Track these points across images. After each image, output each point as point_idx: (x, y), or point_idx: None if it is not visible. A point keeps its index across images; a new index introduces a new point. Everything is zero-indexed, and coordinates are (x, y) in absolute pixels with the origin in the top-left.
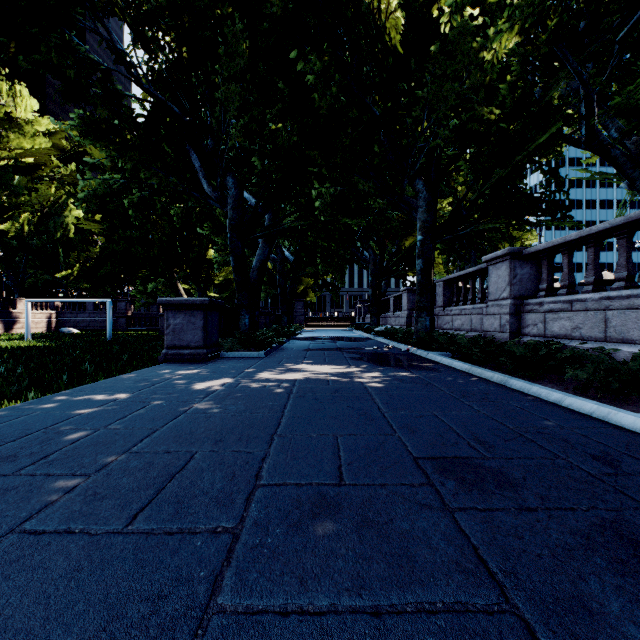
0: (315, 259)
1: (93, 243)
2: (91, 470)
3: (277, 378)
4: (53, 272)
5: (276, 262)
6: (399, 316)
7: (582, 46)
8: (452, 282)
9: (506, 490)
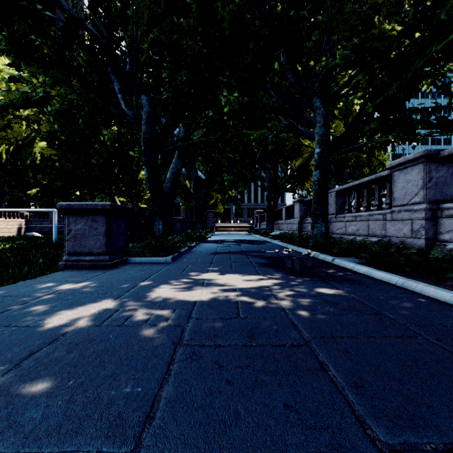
0: (222, 172)
1: None
2: None
3: (171, 299)
4: (25, 190)
5: (191, 180)
6: (290, 223)
7: None
8: (343, 192)
9: None
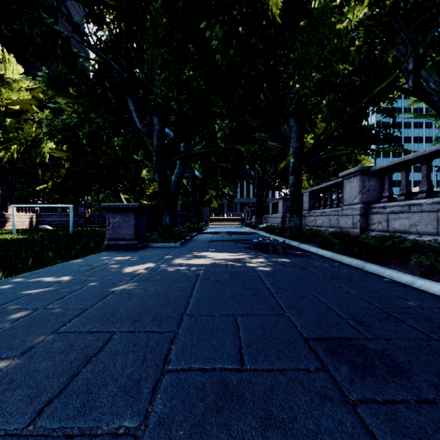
0: (217, 176)
1: (62, 166)
2: (17, 352)
3: (188, 263)
4: (34, 186)
5: (189, 179)
6: (276, 217)
7: (411, 20)
8: (315, 192)
9: (398, 377)
